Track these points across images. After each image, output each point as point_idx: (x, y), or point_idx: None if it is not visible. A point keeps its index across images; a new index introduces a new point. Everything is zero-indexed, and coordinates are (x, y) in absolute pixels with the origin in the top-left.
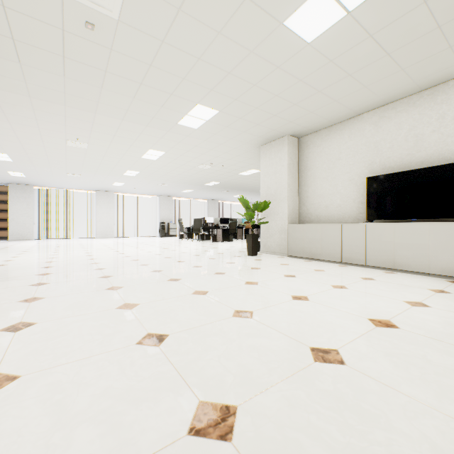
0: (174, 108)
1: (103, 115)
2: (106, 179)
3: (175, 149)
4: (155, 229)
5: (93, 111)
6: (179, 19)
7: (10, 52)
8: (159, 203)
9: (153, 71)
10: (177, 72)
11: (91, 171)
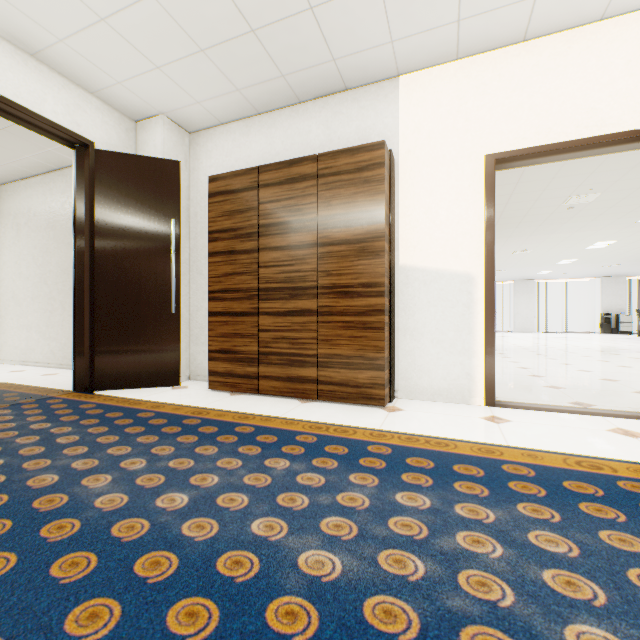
0: (631, 216)
1: (557, 233)
2: (531, 270)
3: (632, 236)
4: (592, 323)
5: (550, 233)
6: (638, 190)
7: (513, 226)
8: (599, 287)
9: (612, 208)
10: (636, 203)
11: (520, 266)
